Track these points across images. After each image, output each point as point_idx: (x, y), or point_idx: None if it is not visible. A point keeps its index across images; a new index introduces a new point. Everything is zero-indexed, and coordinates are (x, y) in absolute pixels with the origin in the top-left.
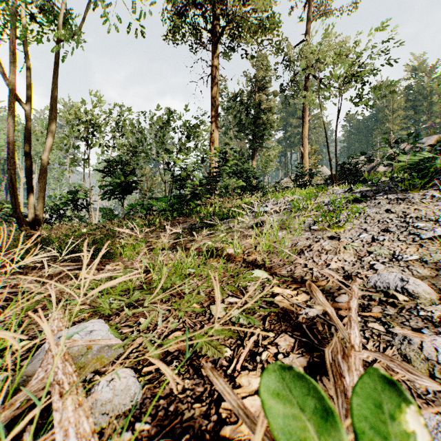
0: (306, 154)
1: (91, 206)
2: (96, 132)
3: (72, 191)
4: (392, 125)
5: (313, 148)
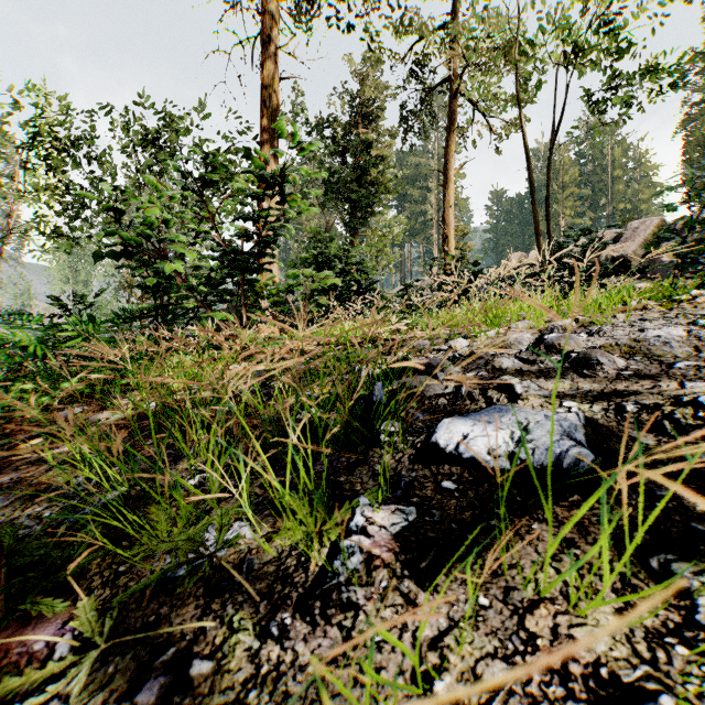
0: (451, 237)
1: None
2: None
3: None
4: (562, 209)
5: (461, 228)
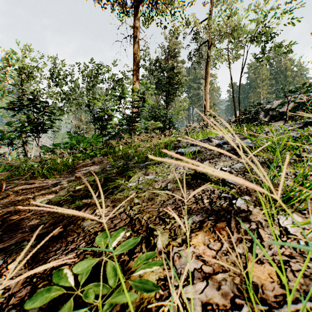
0: (207, 106)
1: (26, 145)
2: (32, 80)
3: (2, 131)
4: (261, 90)
5: (212, 102)
